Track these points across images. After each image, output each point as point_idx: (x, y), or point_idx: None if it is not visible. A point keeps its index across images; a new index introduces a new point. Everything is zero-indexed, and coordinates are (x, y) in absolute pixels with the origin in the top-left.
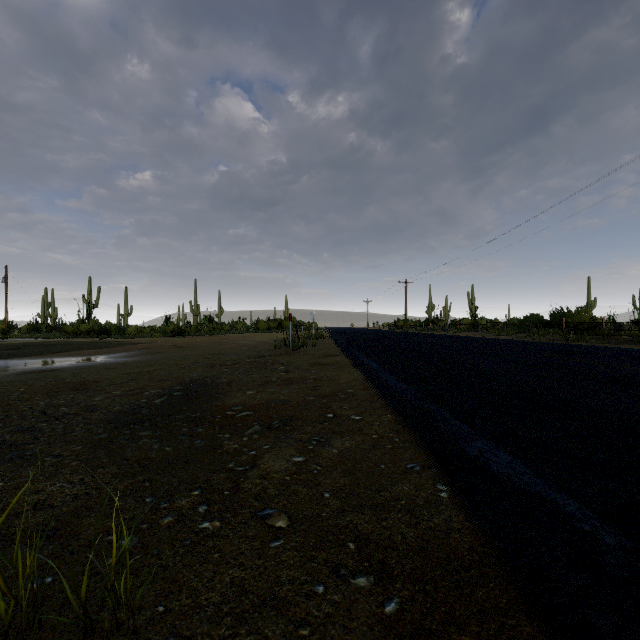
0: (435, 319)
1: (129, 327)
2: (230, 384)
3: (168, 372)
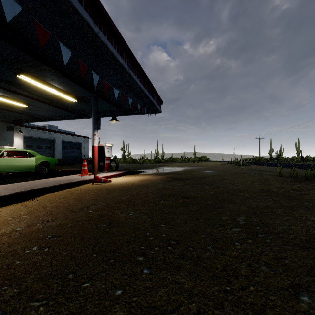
0: (277, 156)
1: (140, 160)
2: (263, 170)
3: (231, 169)
